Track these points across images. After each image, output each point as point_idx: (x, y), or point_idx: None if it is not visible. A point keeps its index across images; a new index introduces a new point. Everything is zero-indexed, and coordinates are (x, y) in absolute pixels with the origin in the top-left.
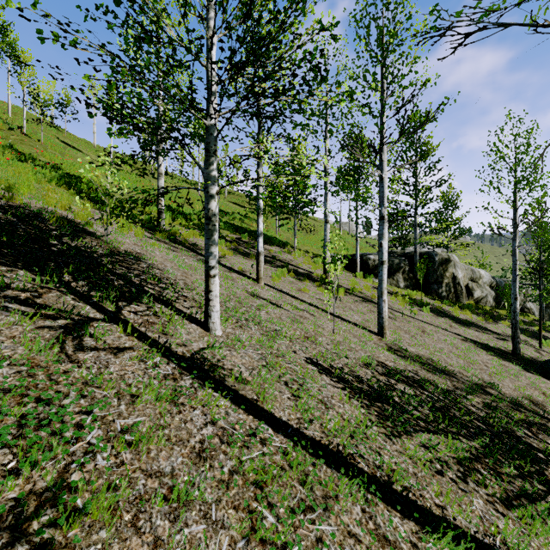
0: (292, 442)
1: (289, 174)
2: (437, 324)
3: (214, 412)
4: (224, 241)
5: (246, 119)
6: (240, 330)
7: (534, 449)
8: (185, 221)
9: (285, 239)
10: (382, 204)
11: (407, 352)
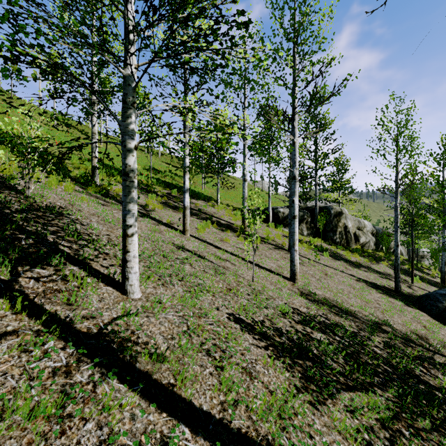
0: (214, 445)
1: (211, 130)
2: (336, 267)
3: (113, 424)
4: (155, 196)
5: (173, 85)
6: (162, 289)
7: (434, 389)
8: (119, 177)
9: (210, 194)
10: (294, 166)
11: (316, 296)
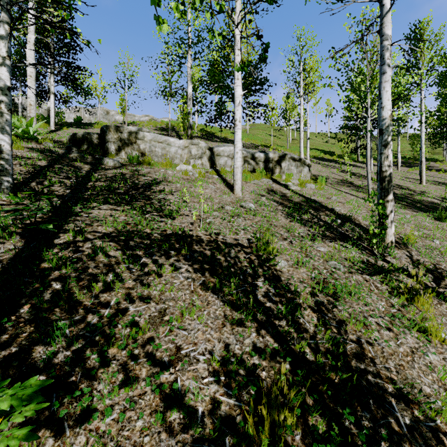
0: None
1: None
2: None
3: None
4: None
5: None
6: None
7: None
8: None
9: None
10: None
11: None
